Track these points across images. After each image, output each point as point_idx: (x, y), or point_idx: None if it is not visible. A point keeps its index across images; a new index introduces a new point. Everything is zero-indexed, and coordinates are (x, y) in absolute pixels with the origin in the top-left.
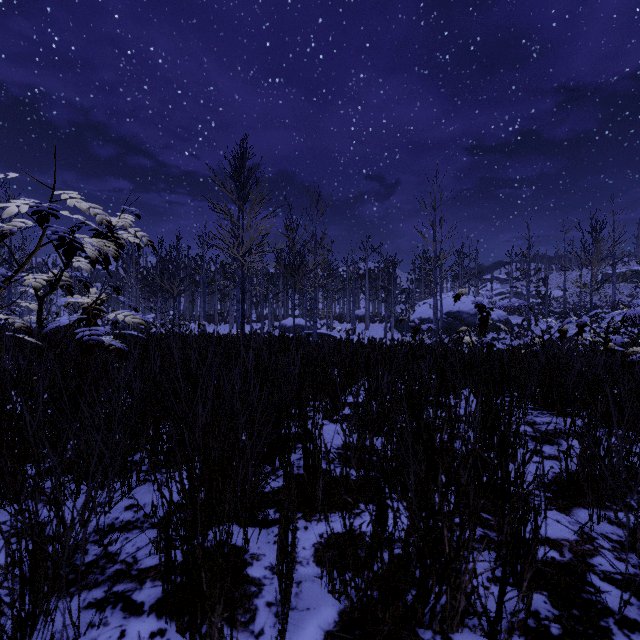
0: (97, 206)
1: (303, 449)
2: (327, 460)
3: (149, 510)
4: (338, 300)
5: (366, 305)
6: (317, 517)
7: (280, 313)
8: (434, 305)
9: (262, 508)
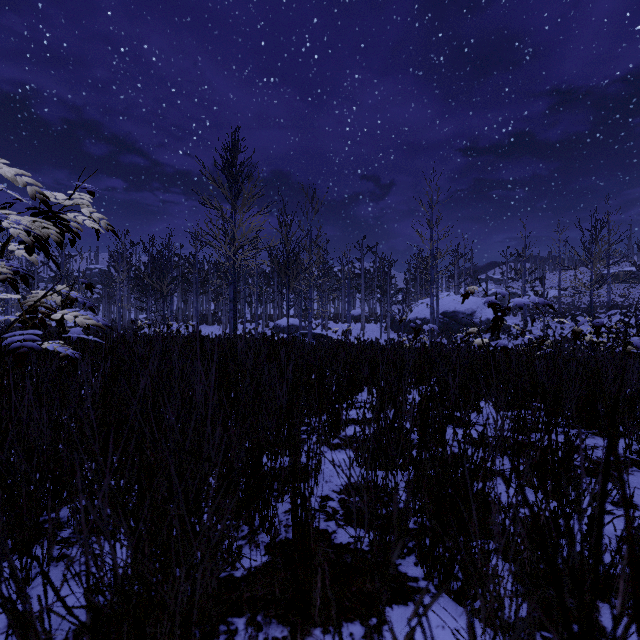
0: (24, 172)
1: (292, 512)
2: (335, 623)
3: (46, 624)
4: (333, 300)
5: (362, 305)
6: (313, 637)
7: (275, 313)
8: (431, 305)
9: (227, 615)
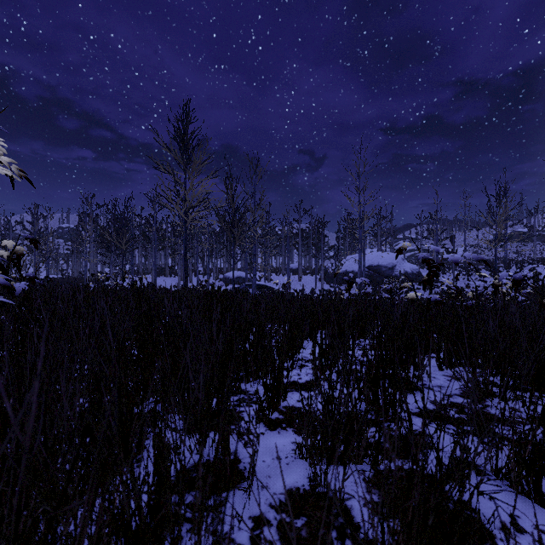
0: None
1: None
2: None
3: None
4: (275, 255)
5: (299, 260)
6: None
7: (224, 267)
8: (359, 260)
9: None
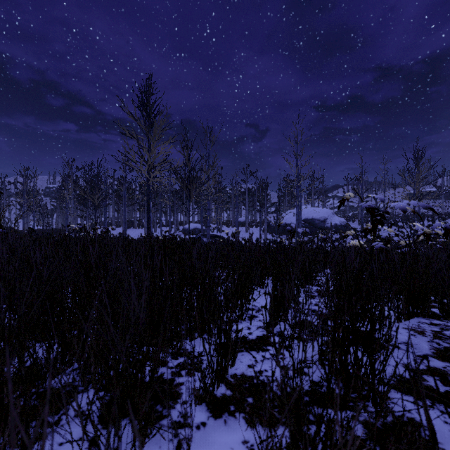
0: None
1: None
2: None
3: None
4: (226, 210)
5: (246, 214)
6: None
7: (183, 220)
8: (297, 214)
9: None
